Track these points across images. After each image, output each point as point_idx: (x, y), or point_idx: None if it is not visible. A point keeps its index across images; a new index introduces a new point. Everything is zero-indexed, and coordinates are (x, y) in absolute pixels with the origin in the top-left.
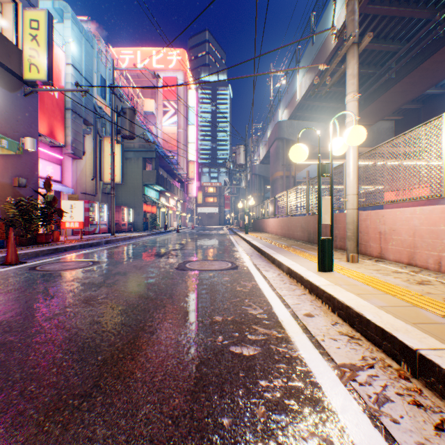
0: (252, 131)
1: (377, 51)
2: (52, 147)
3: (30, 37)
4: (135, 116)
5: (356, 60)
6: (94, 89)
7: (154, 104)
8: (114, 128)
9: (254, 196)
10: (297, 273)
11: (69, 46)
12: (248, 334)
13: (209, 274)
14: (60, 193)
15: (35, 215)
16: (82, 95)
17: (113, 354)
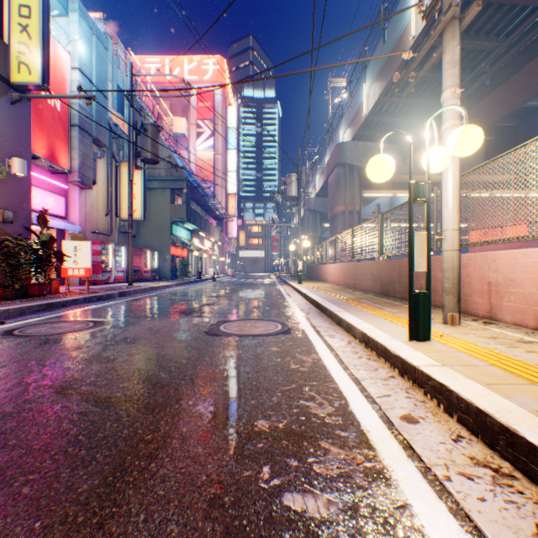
0: (307, 152)
1: (467, 51)
2: (54, 173)
3: (20, 27)
4: (159, 134)
5: (457, 42)
6: (108, 101)
7: (186, 124)
8: (132, 150)
9: (309, 236)
10: (378, 343)
11: (76, 46)
12: (314, 461)
13: (251, 342)
14: (64, 232)
15: (26, 260)
16: (86, 103)
17: (66, 514)
